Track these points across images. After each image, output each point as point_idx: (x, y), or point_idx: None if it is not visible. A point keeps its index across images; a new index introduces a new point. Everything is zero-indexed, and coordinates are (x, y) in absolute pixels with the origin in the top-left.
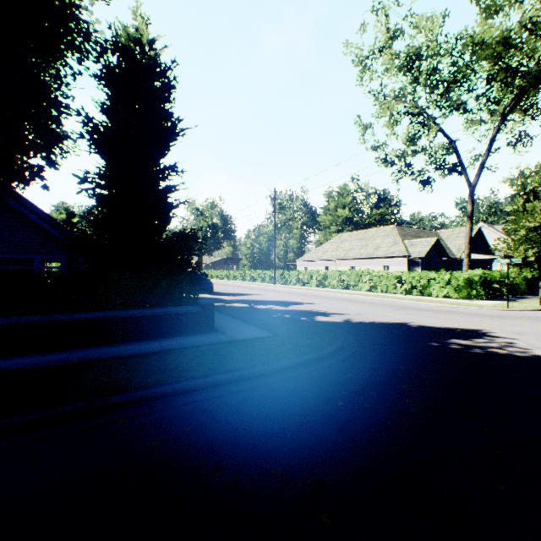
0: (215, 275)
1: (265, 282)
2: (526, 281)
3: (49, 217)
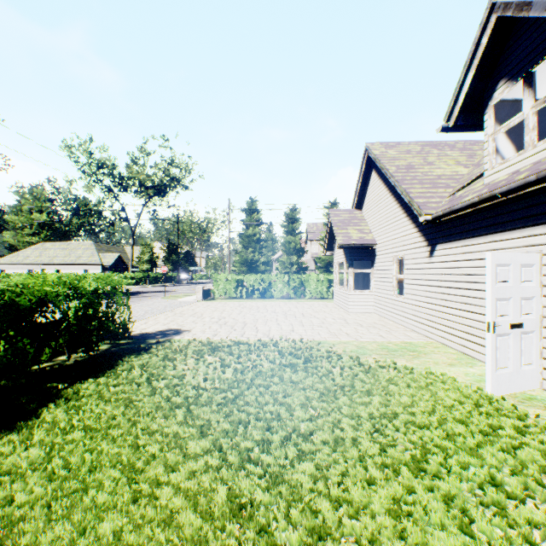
0: None
1: None
2: (155, 278)
3: None
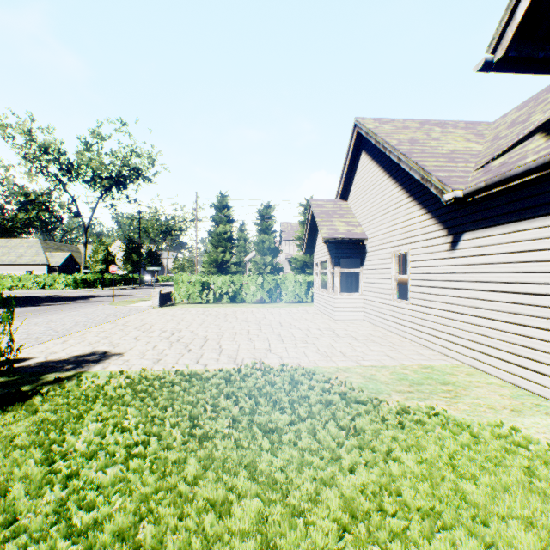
0: None
1: None
2: (112, 280)
3: None
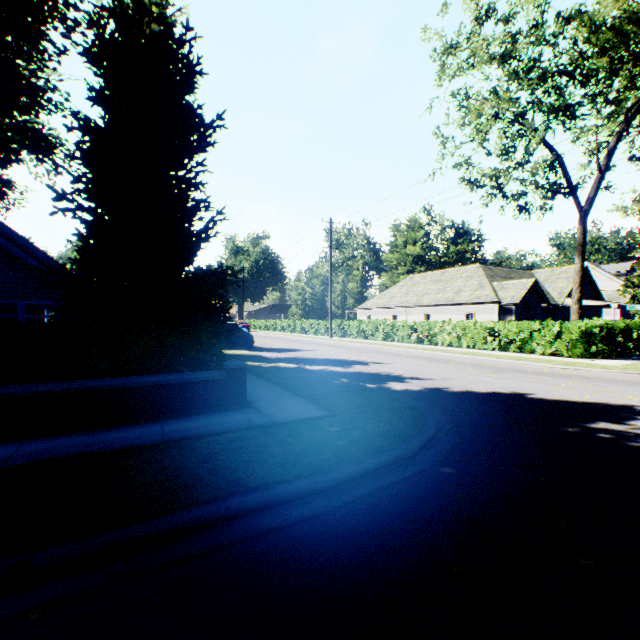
0: (258, 326)
1: (319, 335)
2: None
3: (39, 251)
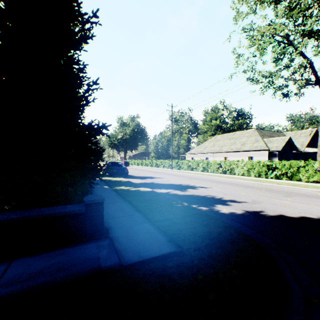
0: (133, 163)
1: (166, 168)
2: None
3: None
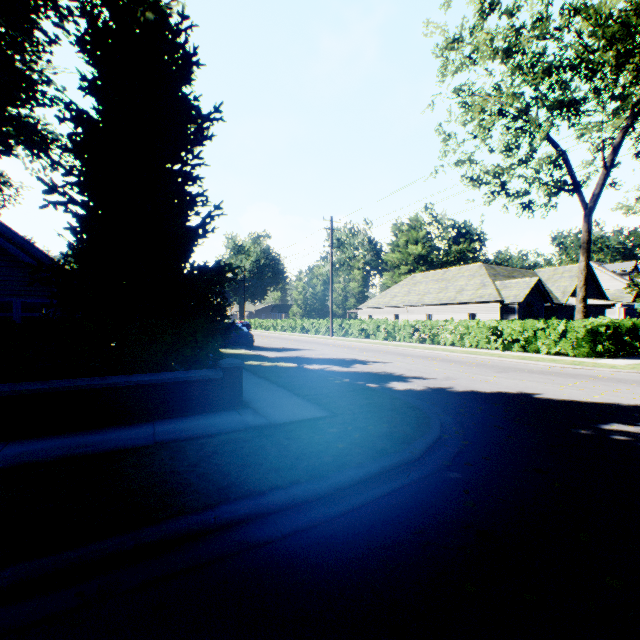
0: (259, 326)
1: (320, 334)
2: None
3: (34, 248)
